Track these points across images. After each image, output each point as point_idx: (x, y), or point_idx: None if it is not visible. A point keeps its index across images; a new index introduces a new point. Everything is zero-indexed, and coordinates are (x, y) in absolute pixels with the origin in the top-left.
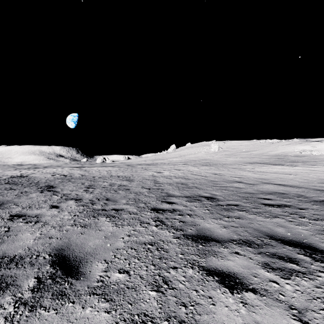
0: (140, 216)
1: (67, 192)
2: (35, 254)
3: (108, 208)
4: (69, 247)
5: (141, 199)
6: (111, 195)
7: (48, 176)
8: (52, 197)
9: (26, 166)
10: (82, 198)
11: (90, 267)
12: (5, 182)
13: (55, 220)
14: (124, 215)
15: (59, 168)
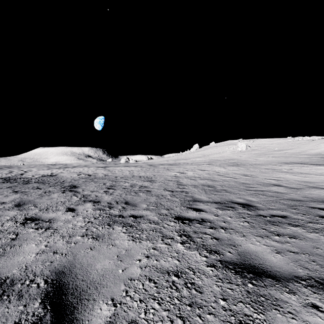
0: (162, 227)
1: (87, 193)
2: (30, 279)
3: (126, 214)
4: (72, 269)
5: (163, 203)
6: (131, 198)
7: (74, 175)
8: (71, 198)
9: (58, 166)
10: (100, 200)
11: (91, 311)
12: (35, 181)
13: (67, 228)
14: (143, 225)
15: (86, 167)
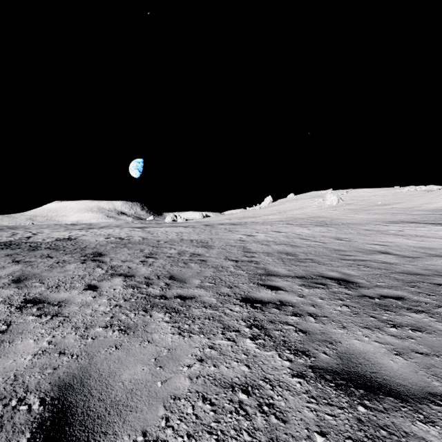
0: (223, 314)
1: (117, 263)
2: (18, 396)
3: (171, 293)
4: (85, 381)
5: (224, 278)
6: (178, 270)
7: (101, 239)
8: (94, 271)
9: (79, 226)
10: (135, 273)
11: None
12: (46, 247)
13: (83, 314)
14: (194, 310)
15: (117, 228)
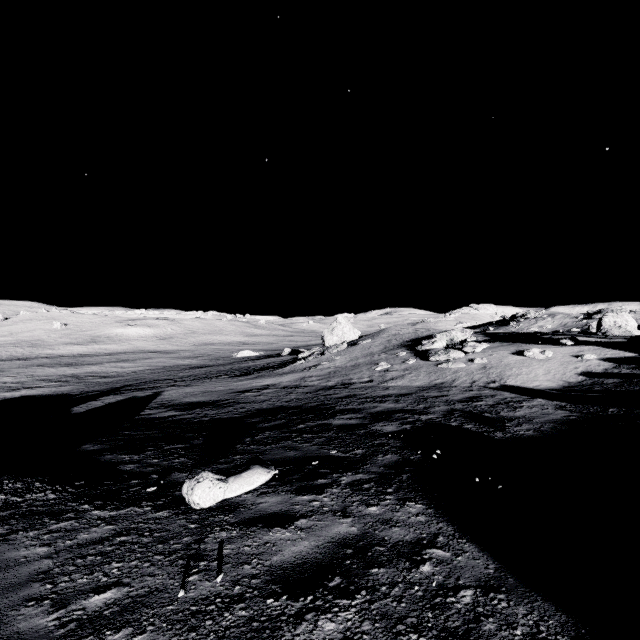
0: None
1: None
2: None
3: None
4: None
5: None
6: None
7: None
8: None
9: None
10: None
11: None
12: None
13: None
14: None
15: None
